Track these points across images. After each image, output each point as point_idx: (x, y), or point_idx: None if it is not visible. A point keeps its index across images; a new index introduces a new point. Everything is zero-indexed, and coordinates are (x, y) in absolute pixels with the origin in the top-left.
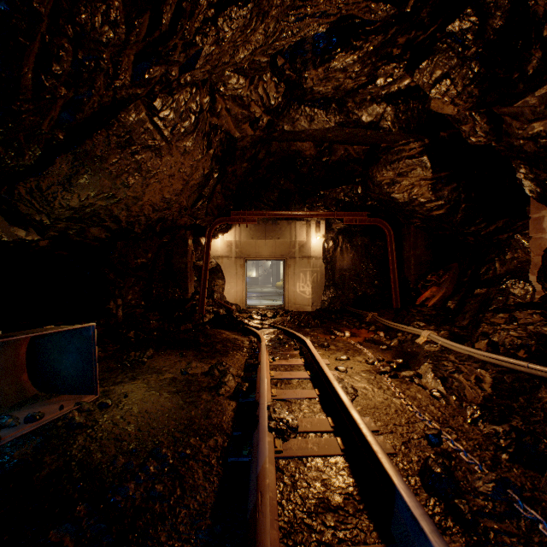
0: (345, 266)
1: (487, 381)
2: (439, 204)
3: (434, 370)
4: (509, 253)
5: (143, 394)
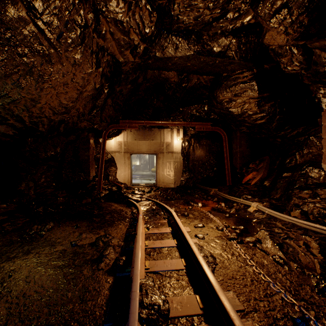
0: (196, 158)
1: (314, 247)
2: (262, 116)
3: (271, 237)
4: (306, 149)
5: (28, 271)
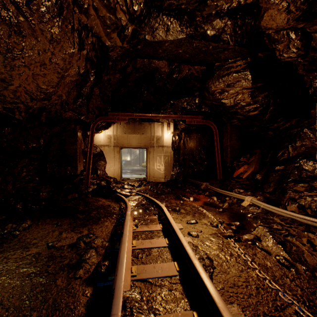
0: (186, 152)
1: None
2: (255, 107)
3: (272, 234)
4: (299, 142)
5: None
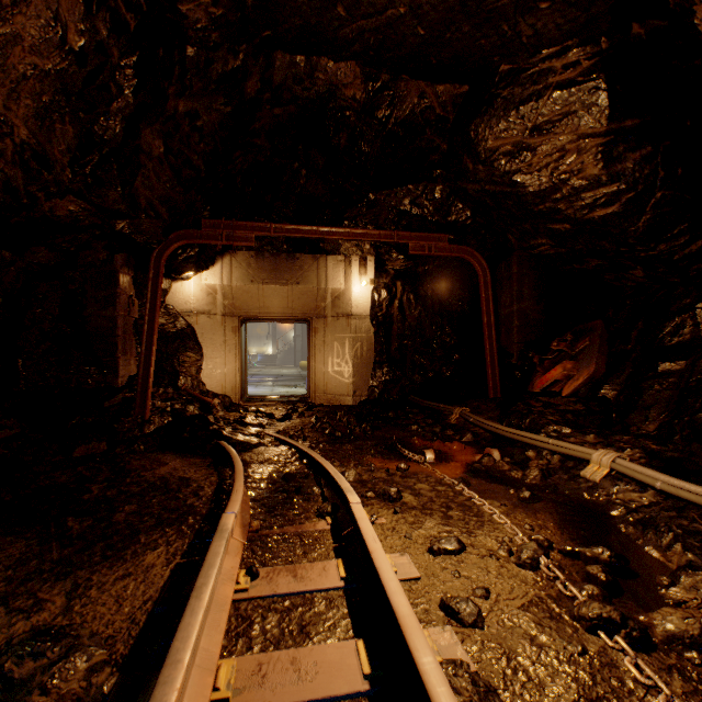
0: (407, 330)
1: None
2: (614, 191)
3: None
4: None
5: None
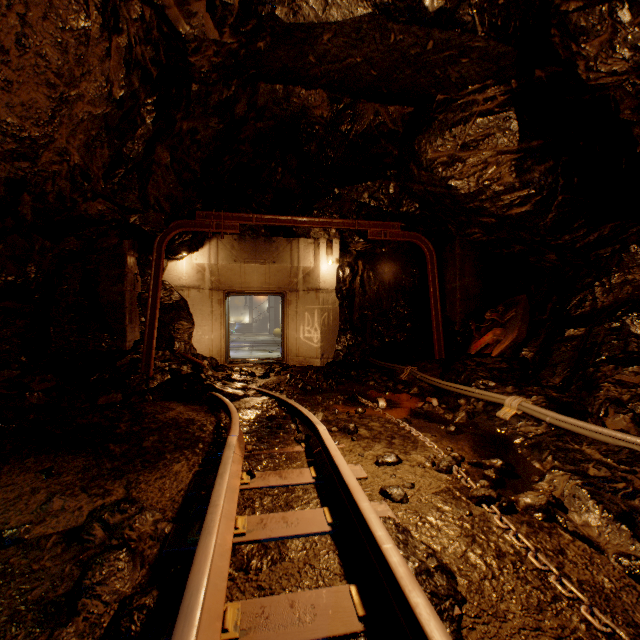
0: (367, 302)
1: None
2: (525, 195)
3: (594, 493)
4: (619, 274)
5: None
